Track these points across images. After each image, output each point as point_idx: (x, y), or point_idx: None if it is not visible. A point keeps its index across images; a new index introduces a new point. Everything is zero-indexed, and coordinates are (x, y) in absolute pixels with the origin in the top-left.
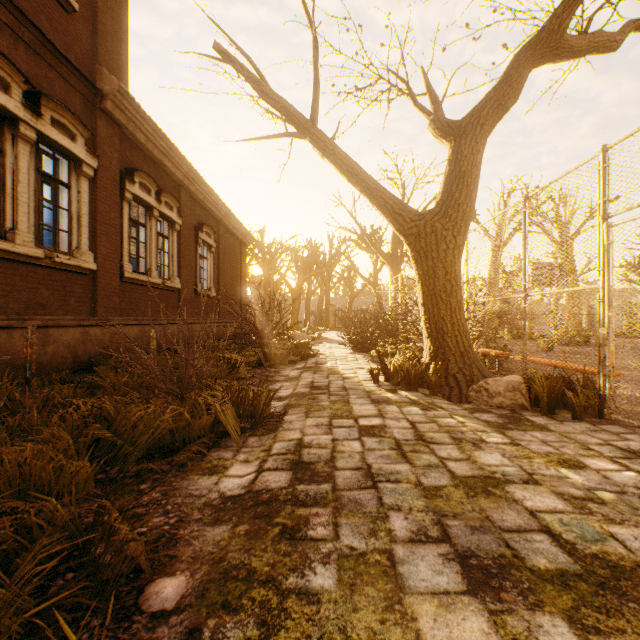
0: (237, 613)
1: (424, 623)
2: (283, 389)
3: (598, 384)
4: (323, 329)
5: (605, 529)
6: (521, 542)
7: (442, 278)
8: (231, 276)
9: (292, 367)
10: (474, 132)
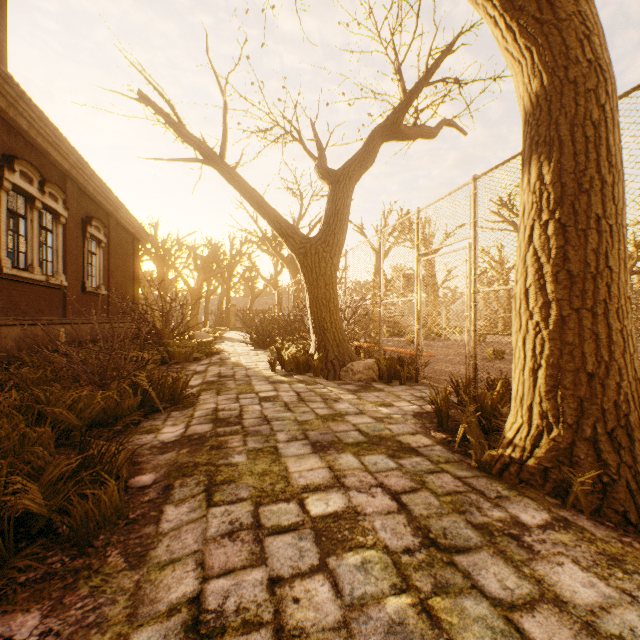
0: (193, 476)
1: (290, 464)
2: (193, 380)
3: (416, 361)
4: (224, 329)
5: (386, 426)
6: (344, 435)
7: (323, 288)
8: (123, 273)
9: (198, 363)
10: (345, 182)
